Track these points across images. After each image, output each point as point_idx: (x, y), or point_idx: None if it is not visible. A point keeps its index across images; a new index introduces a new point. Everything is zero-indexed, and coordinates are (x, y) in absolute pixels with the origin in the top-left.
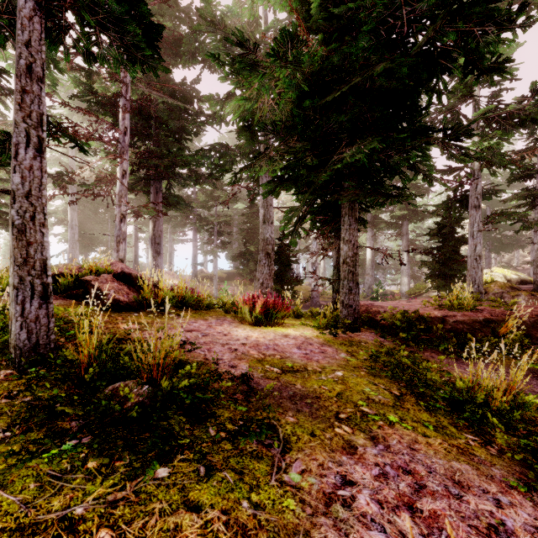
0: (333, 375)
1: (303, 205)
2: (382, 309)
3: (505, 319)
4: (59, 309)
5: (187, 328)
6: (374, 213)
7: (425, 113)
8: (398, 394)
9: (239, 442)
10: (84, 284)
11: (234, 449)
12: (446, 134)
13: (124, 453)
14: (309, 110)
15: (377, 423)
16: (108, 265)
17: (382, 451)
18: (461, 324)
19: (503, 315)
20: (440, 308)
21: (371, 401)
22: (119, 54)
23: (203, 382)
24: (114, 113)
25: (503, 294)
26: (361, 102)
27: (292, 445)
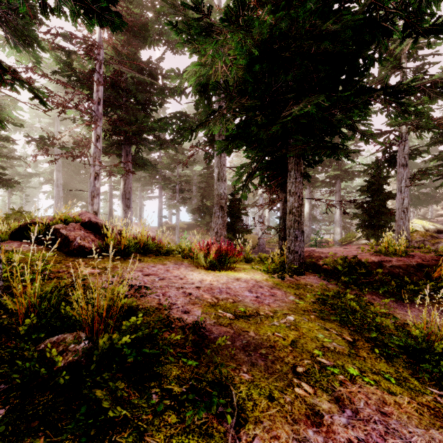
0: (285, 320)
1: (252, 161)
2: (323, 255)
3: (436, 264)
4: (26, 255)
5: (145, 272)
6: (311, 174)
7: (367, 74)
8: (350, 340)
9: (185, 412)
10: (53, 232)
11: (180, 422)
12: (387, 92)
13: (36, 440)
14: (259, 74)
15: (338, 377)
16: (77, 215)
17: (352, 419)
18: (397, 268)
19: (433, 260)
20: (375, 254)
21: (326, 349)
22: (75, 5)
23: (150, 333)
24: (90, 86)
25: (424, 242)
26: (309, 62)
27: (247, 414)
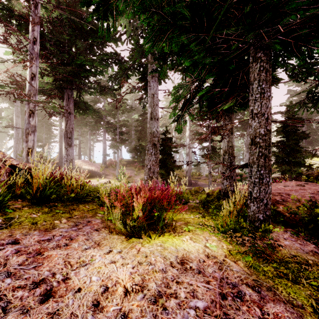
0: None
1: (195, 76)
2: (277, 197)
3: None
4: None
5: None
6: None
7: None
8: None
9: None
10: None
11: None
12: None
13: None
14: None
15: None
16: None
17: None
18: None
19: None
20: None
21: None
22: None
23: None
24: (27, 28)
25: None
26: None
27: None
